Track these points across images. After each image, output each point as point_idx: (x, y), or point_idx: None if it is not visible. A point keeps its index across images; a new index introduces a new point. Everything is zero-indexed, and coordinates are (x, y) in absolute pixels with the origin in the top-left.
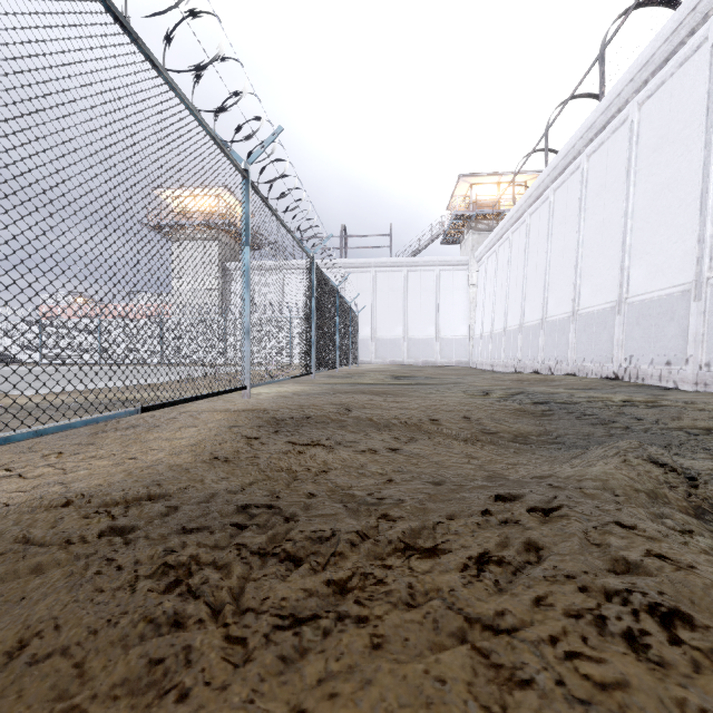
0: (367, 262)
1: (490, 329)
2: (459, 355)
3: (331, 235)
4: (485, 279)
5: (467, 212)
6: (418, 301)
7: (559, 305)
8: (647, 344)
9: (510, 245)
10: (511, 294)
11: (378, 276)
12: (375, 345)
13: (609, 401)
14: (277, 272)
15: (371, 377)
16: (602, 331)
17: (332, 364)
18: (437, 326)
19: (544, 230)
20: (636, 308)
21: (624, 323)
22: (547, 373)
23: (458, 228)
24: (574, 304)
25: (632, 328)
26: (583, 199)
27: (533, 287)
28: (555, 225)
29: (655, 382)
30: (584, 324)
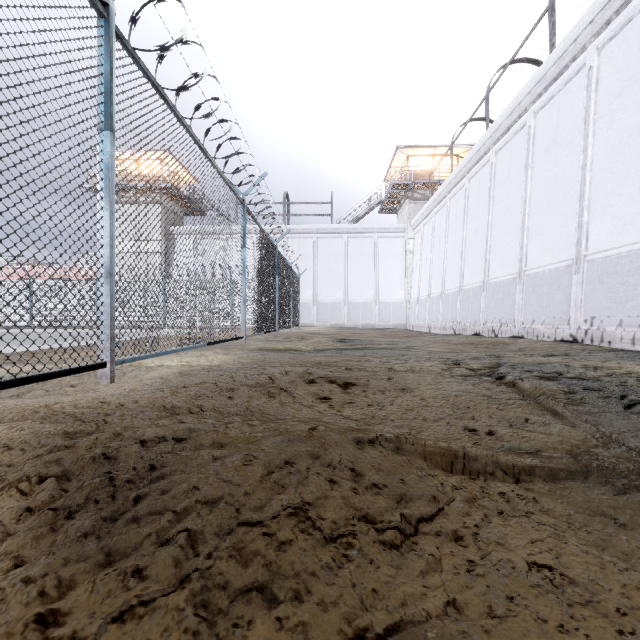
0: (308, 228)
1: (427, 292)
2: (396, 318)
3: (265, 174)
4: (421, 245)
5: (404, 181)
6: (357, 266)
7: (503, 267)
8: (614, 304)
9: (448, 211)
10: (449, 258)
11: (319, 242)
12: (317, 309)
13: (637, 376)
14: (221, 236)
15: (313, 340)
16: (555, 291)
17: (270, 327)
18: (375, 291)
19: (484, 192)
20: (599, 265)
21: (583, 282)
22: (490, 336)
23: (395, 198)
24: (520, 265)
25: (593, 287)
26: (530, 157)
27: (472, 251)
28: (497, 187)
29: (626, 346)
30: (533, 285)
